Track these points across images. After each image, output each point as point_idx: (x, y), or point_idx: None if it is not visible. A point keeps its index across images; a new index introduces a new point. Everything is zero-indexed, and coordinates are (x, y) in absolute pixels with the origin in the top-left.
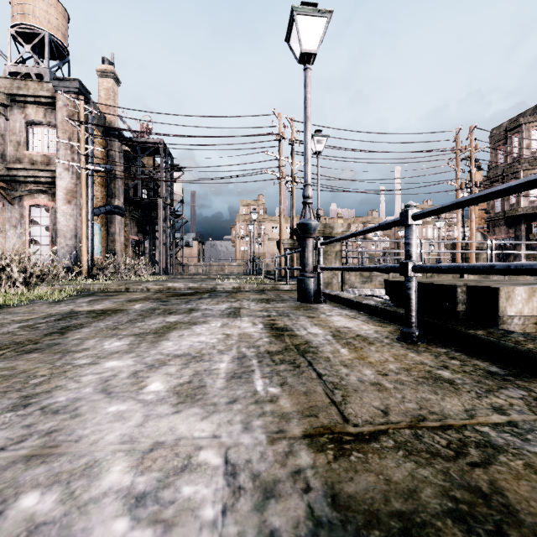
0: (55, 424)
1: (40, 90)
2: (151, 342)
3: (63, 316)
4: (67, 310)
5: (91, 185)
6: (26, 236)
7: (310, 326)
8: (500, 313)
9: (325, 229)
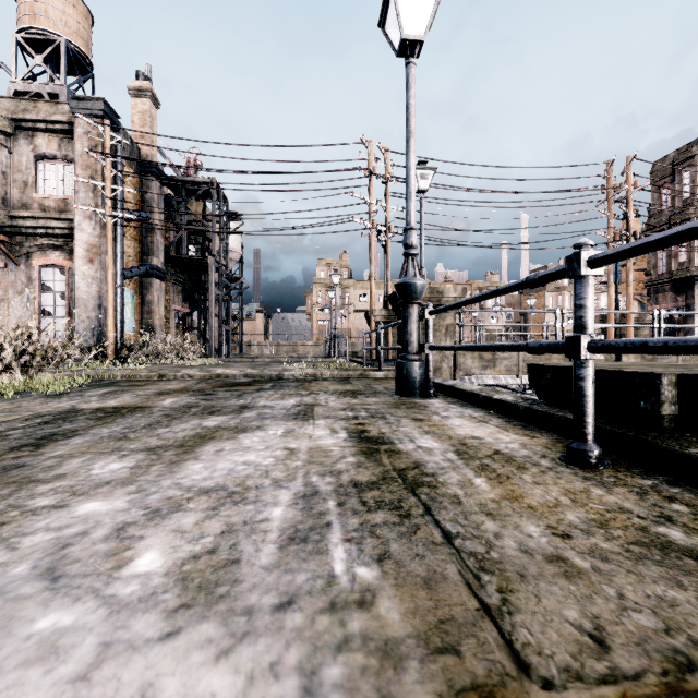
0: None
1: (54, 113)
2: (169, 464)
3: (54, 417)
4: (66, 407)
5: (121, 238)
6: (35, 306)
7: (419, 436)
8: None
9: (432, 295)
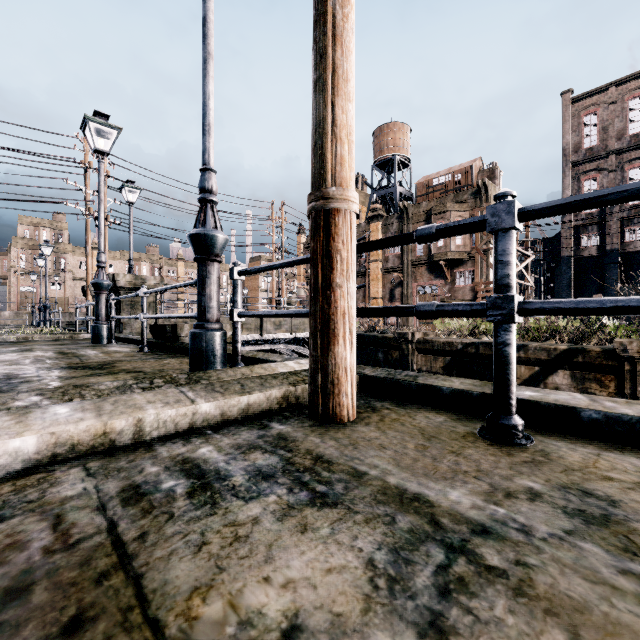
0: None
1: None
2: None
3: None
4: None
5: None
6: None
7: (90, 351)
8: (178, 335)
9: (137, 281)
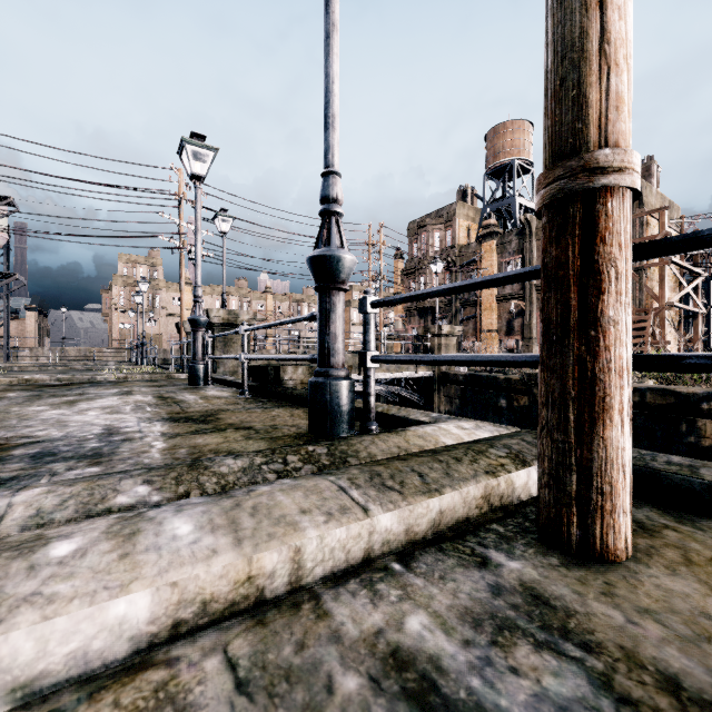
0: (56, 420)
1: None
2: (68, 406)
3: None
4: None
5: None
6: None
7: (189, 396)
8: (281, 379)
9: (231, 316)
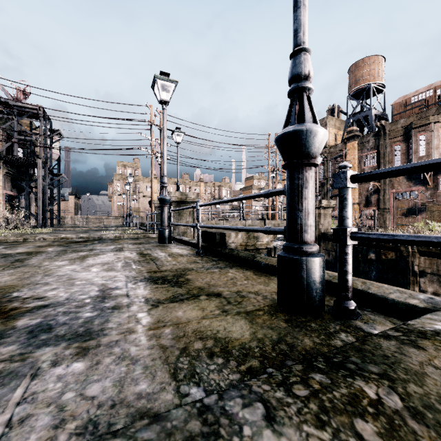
0: (67, 276)
1: None
2: (80, 261)
3: (3, 256)
4: None
5: None
6: None
7: (160, 253)
8: (226, 242)
9: (182, 196)
